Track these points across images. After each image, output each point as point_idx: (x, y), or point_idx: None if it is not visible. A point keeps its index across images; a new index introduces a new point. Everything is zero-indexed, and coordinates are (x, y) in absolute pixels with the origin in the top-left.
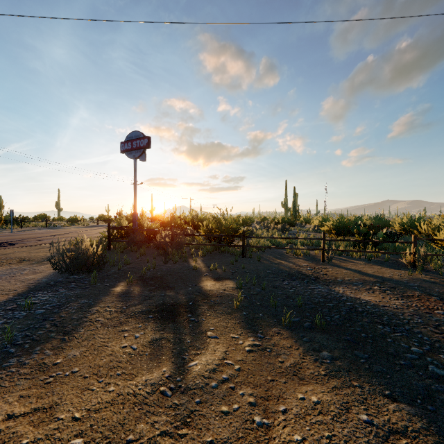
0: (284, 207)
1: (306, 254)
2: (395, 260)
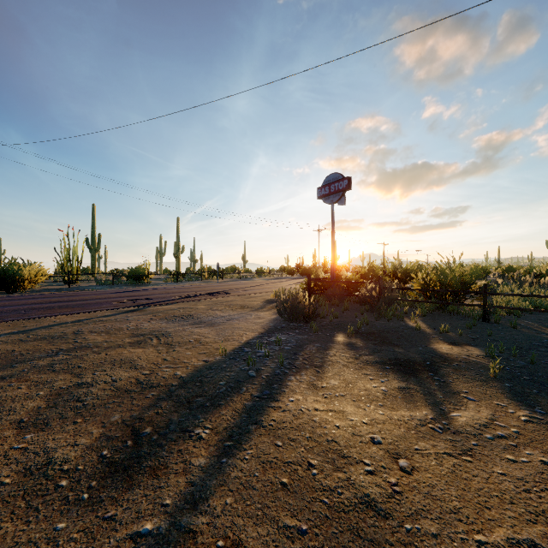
0: None
1: None
2: None
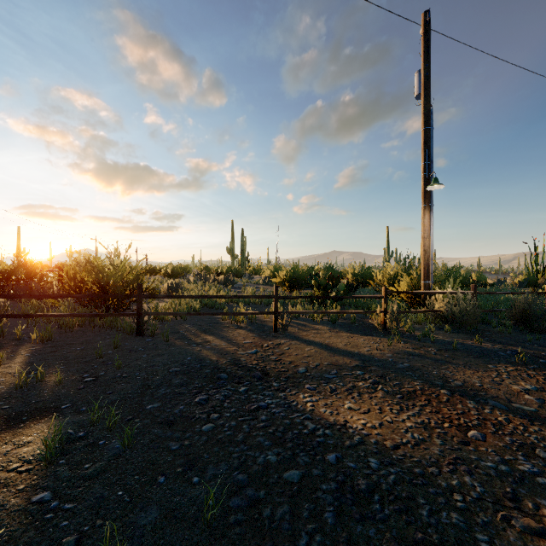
0: (231, 254)
1: (251, 320)
2: (362, 320)
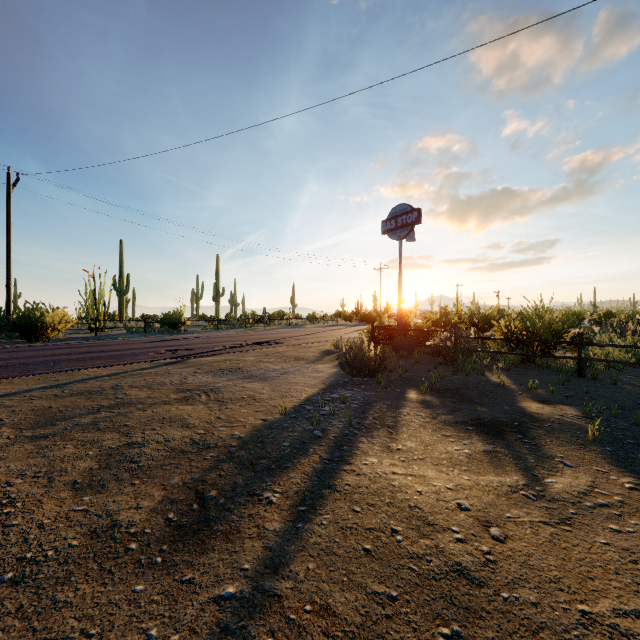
0: None
1: None
2: None
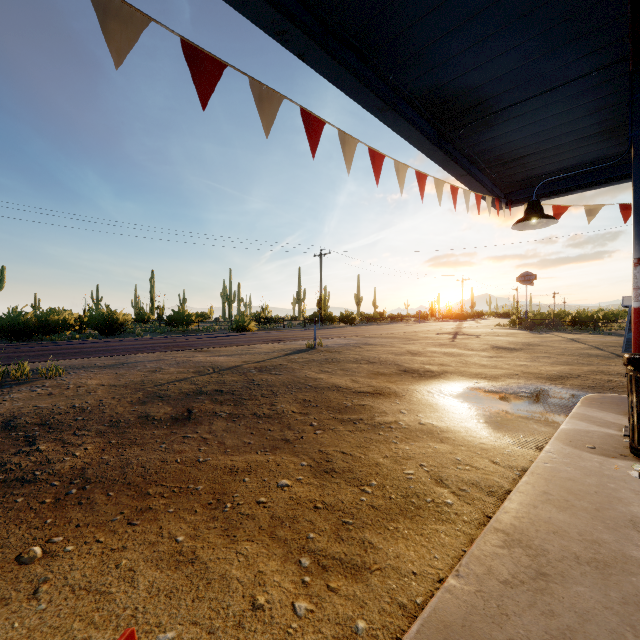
0: None
1: None
2: None
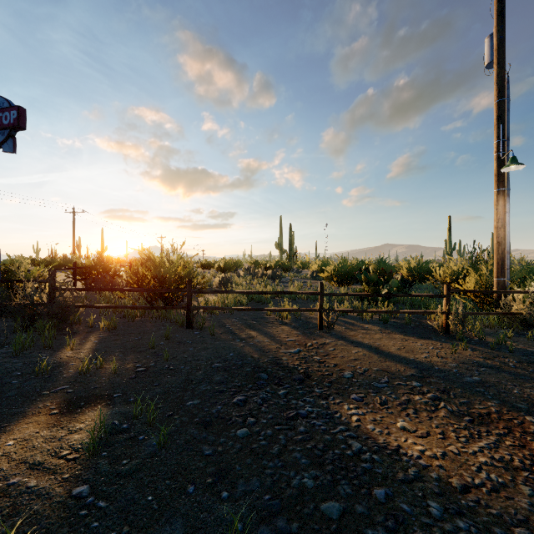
0: (279, 249)
1: (296, 317)
2: (418, 321)
